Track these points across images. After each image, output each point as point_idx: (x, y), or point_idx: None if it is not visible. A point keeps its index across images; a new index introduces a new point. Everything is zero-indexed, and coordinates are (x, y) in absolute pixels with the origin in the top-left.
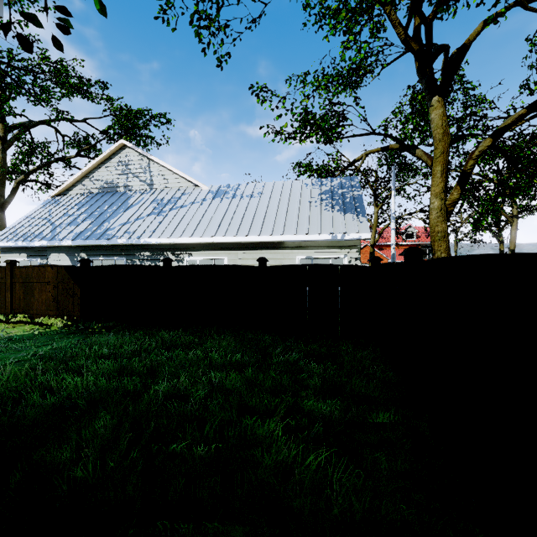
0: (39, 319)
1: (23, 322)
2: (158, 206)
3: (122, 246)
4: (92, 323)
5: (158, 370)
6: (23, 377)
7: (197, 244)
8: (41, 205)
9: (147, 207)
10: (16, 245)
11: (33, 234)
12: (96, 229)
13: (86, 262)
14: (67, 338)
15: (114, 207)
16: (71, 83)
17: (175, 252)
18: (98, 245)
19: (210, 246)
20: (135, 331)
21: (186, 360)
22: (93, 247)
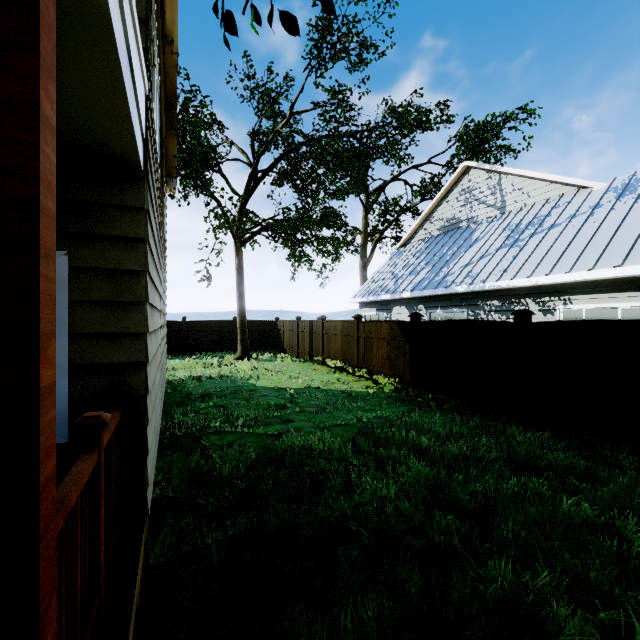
0: (376, 376)
1: (364, 377)
2: (511, 235)
3: (463, 294)
4: (422, 391)
5: (493, 515)
6: (336, 450)
7: (581, 283)
8: (388, 259)
9: (495, 239)
10: (368, 300)
11: (380, 288)
12: (433, 277)
13: (416, 316)
14: (393, 406)
15: (454, 248)
16: (410, 120)
17: (539, 299)
18: (436, 295)
19: (609, 284)
20: (470, 416)
21: (555, 517)
22: (431, 298)
